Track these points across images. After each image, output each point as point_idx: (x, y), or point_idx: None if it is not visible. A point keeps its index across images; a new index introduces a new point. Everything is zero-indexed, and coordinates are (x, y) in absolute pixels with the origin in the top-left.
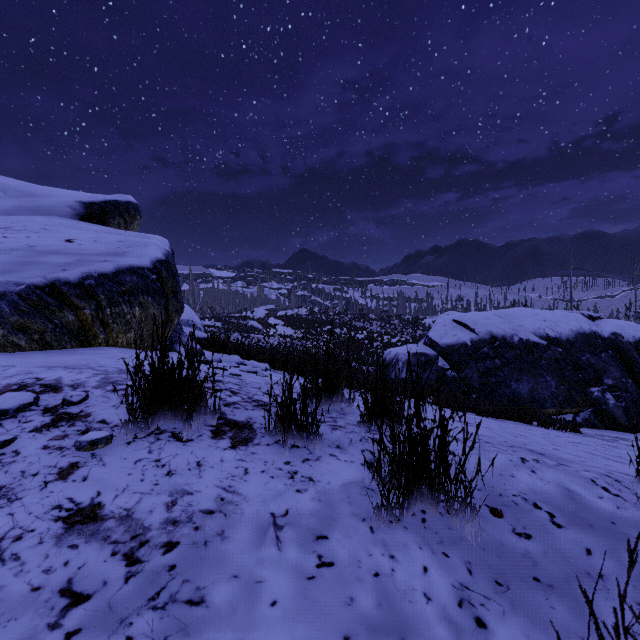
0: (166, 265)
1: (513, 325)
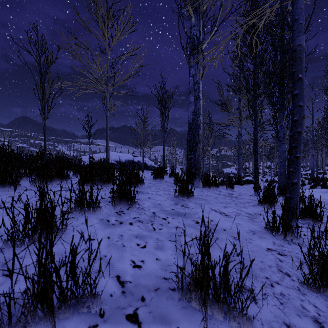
0: None
1: None
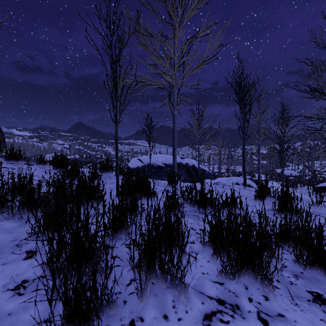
0: (0, 130)
1: (156, 160)
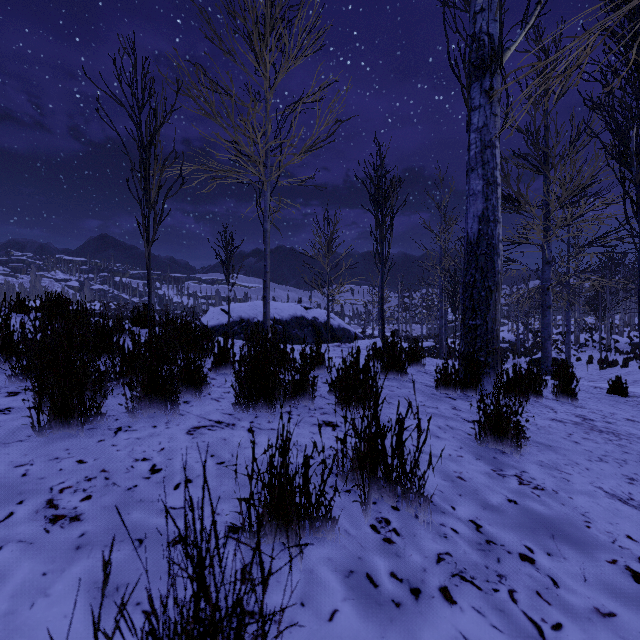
0: None
1: (256, 311)
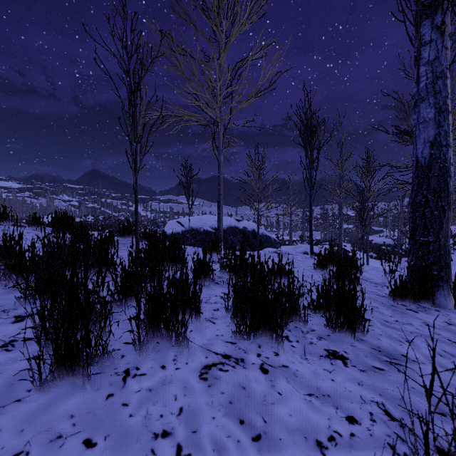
0: None
1: (202, 223)
